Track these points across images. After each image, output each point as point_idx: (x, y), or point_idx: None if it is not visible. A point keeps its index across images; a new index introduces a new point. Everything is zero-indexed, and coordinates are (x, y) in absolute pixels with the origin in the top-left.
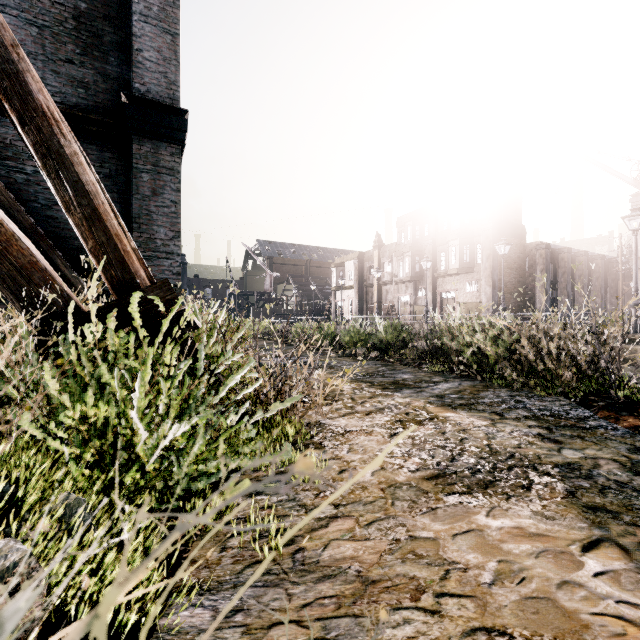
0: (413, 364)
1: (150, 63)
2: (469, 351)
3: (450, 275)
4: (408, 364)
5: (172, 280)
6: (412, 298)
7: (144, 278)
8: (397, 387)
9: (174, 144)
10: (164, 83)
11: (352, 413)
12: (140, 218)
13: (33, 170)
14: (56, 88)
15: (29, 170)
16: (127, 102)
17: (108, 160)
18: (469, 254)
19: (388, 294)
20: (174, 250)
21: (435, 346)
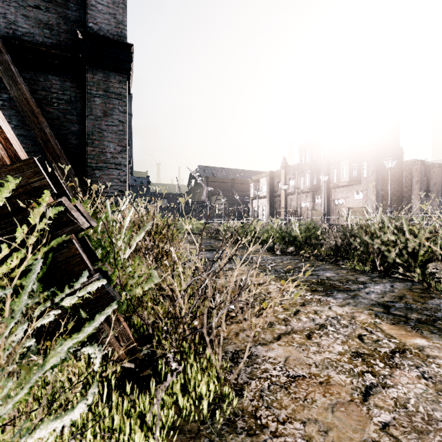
0: (329, 260)
1: (102, 6)
2: (394, 250)
3: (341, 186)
4: (324, 260)
5: (120, 187)
6: (311, 204)
7: (2, 157)
8: (326, 289)
9: (121, 73)
10: (113, 23)
11: (288, 333)
12: (93, 135)
13: (7, 97)
14: (26, 29)
15: (4, 97)
16: (82, 38)
17: (69, 88)
18: (357, 170)
19: (292, 202)
20: (121, 162)
21: (349, 244)
